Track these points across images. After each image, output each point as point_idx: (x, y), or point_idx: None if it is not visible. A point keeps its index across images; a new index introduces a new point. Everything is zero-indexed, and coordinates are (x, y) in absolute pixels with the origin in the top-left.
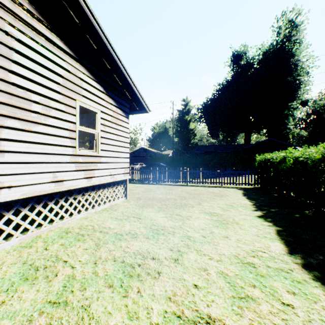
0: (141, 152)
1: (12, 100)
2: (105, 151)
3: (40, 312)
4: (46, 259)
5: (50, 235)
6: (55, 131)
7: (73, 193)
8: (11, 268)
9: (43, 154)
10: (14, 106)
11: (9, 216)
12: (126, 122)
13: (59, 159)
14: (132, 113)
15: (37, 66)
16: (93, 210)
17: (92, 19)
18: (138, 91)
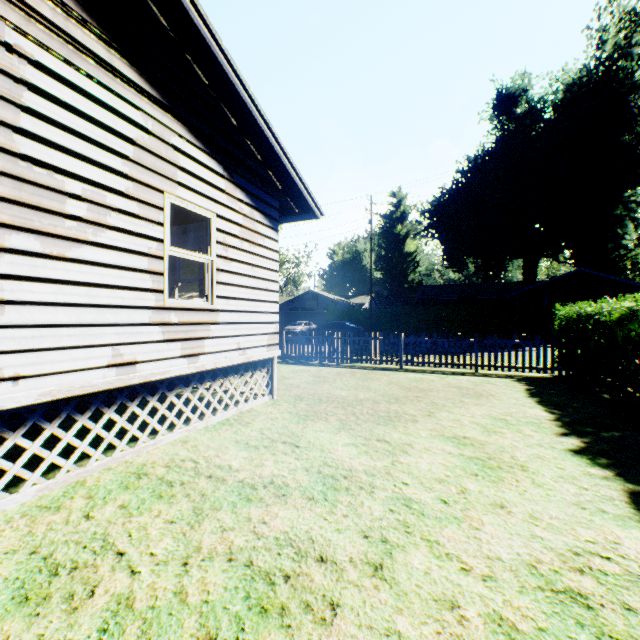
0: (307, 299)
1: (22, 191)
2: (228, 299)
3: None
4: (81, 545)
5: (104, 480)
6: (117, 258)
7: (159, 389)
8: (2, 564)
9: (92, 306)
10: (27, 204)
11: (16, 440)
12: (271, 238)
13: (126, 317)
14: (286, 220)
15: (77, 120)
16: (200, 423)
17: (195, 18)
18: (296, 172)
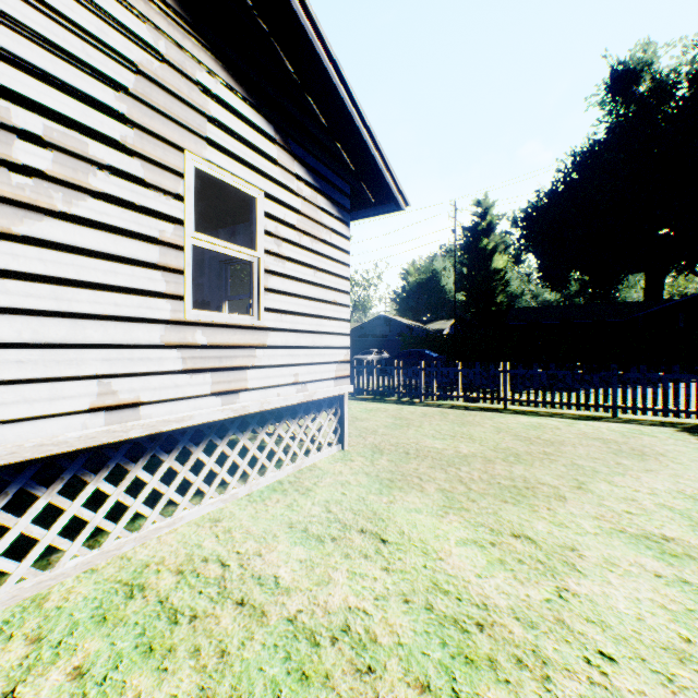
0: (378, 325)
1: None
2: (281, 314)
3: None
4: None
5: (75, 598)
6: (106, 243)
7: (178, 442)
8: None
9: (61, 315)
10: None
11: None
12: (340, 233)
13: (121, 334)
14: (359, 215)
15: (34, 14)
16: (242, 489)
17: None
18: (374, 141)
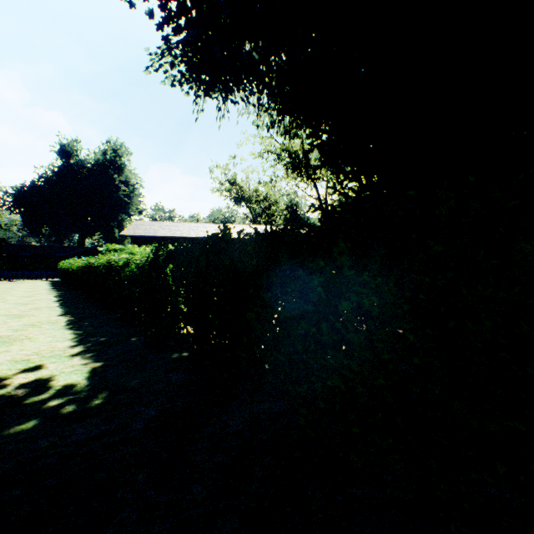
0: None
1: None
2: None
3: (3, 286)
4: None
5: None
6: None
7: None
8: None
9: None
10: None
11: None
12: None
13: None
14: None
15: None
16: None
17: None
18: None
